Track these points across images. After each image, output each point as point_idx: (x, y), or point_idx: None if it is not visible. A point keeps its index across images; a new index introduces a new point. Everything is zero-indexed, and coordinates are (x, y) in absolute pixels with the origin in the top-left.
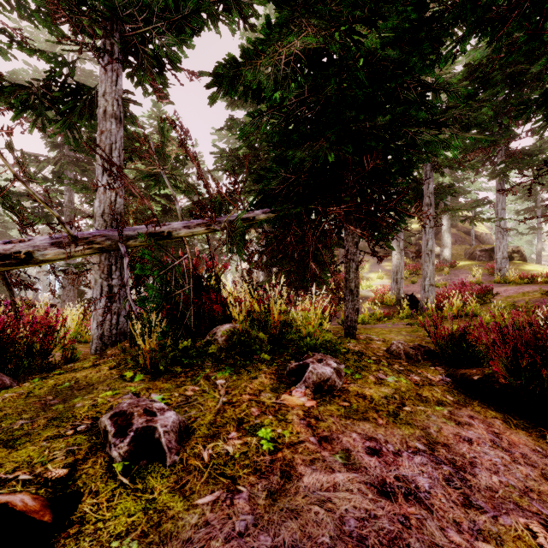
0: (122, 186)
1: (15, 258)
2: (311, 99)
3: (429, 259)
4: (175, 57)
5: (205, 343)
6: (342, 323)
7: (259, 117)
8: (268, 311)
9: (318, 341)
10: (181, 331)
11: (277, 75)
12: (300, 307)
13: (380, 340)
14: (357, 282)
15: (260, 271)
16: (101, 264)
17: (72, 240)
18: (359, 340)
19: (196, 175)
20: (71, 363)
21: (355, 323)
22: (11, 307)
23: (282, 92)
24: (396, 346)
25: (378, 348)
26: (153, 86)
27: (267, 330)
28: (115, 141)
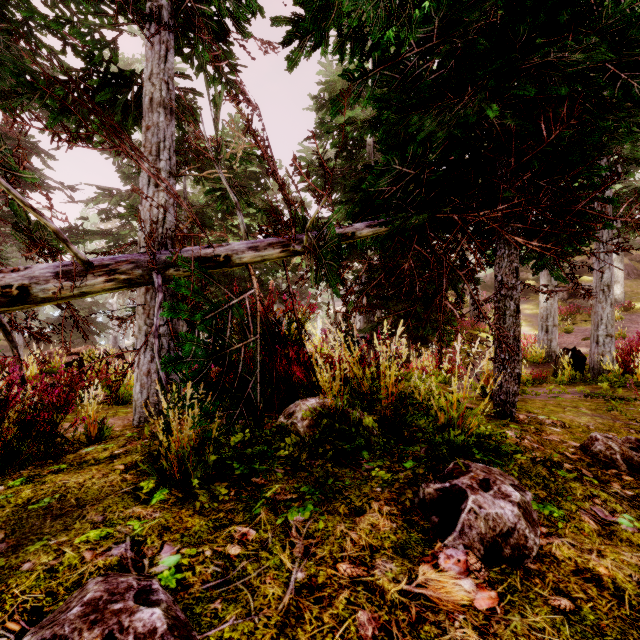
0: (108, 149)
1: (5, 294)
2: (441, 49)
3: (605, 298)
4: (241, 13)
5: (277, 428)
6: (483, 391)
7: (360, 80)
8: (376, 376)
9: (466, 434)
10: (238, 410)
11: (392, 0)
12: (415, 365)
13: (556, 425)
14: (517, 331)
15: (361, 314)
16: (146, 305)
17: (85, 268)
18: (522, 425)
19: (280, 202)
20: (95, 444)
21: (515, 397)
22: (15, 365)
23: (398, 31)
24: (603, 444)
25: (561, 442)
26: (218, 71)
27: (376, 408)
28: (163, 138)
